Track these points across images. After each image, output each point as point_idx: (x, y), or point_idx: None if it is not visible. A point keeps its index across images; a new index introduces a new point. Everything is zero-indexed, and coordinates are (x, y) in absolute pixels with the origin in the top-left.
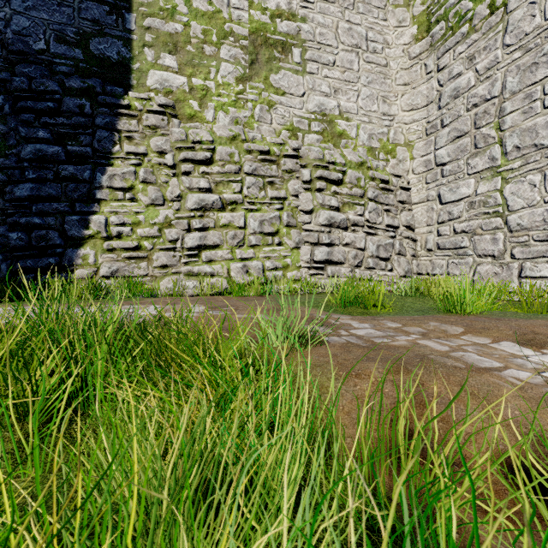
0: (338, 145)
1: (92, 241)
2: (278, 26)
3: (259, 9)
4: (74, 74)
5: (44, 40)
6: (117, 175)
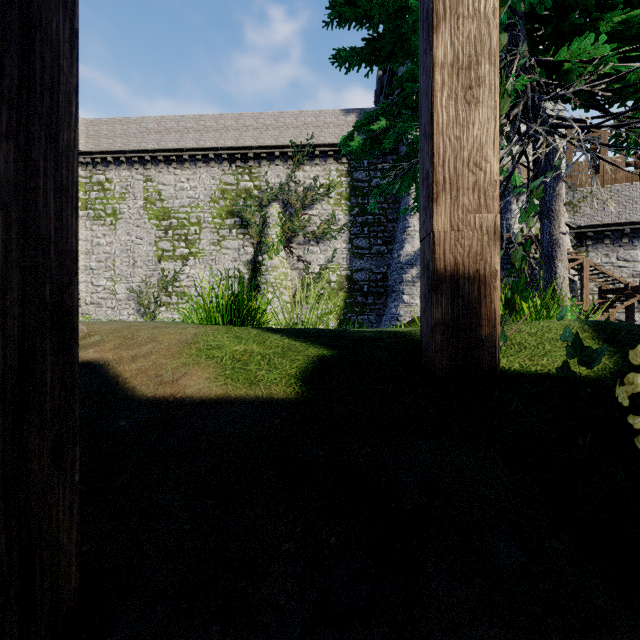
0: None
1: None
2: None
3: None
4: None
5: None
6: None
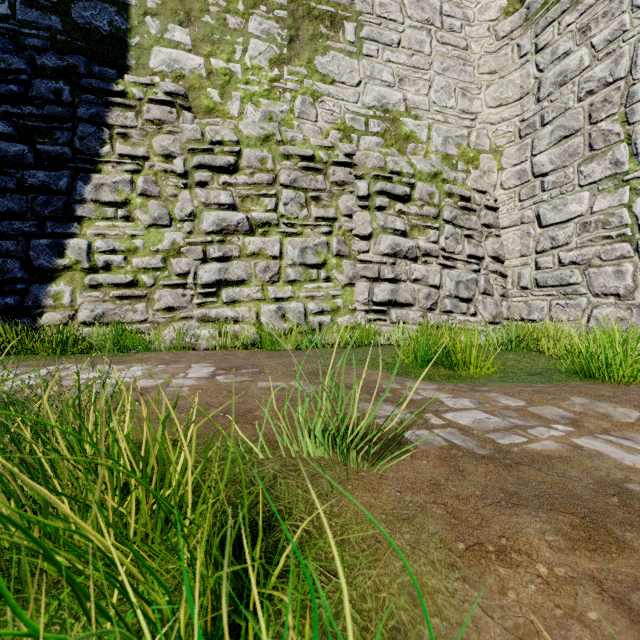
0: (404, 151)
1: (69, 274)
2: None
3: None
4: (49, 50)
5: (7, 3)
6: (106, 184)
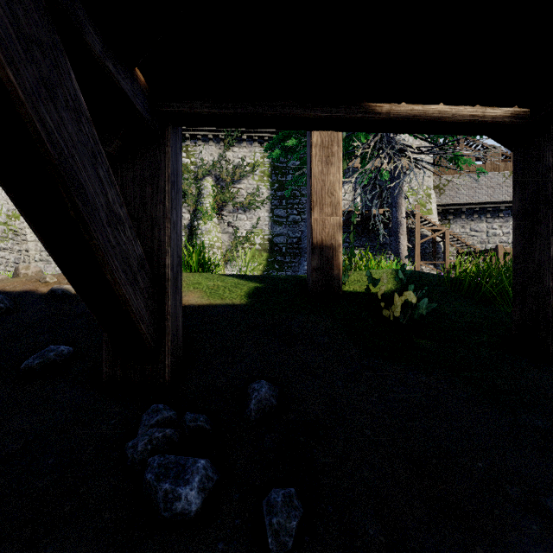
0: None
1: None
2: None
3: None
4: None
5: None
6: None
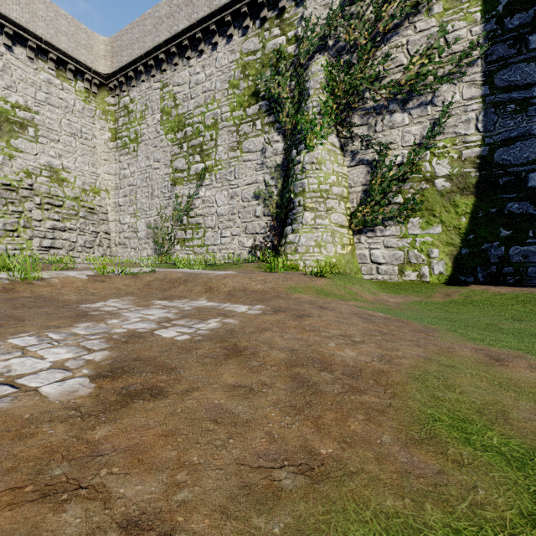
0: (62, 185)
1: None
2: (18, 113)
3: (3, 101)
4: None
5: None
6: None
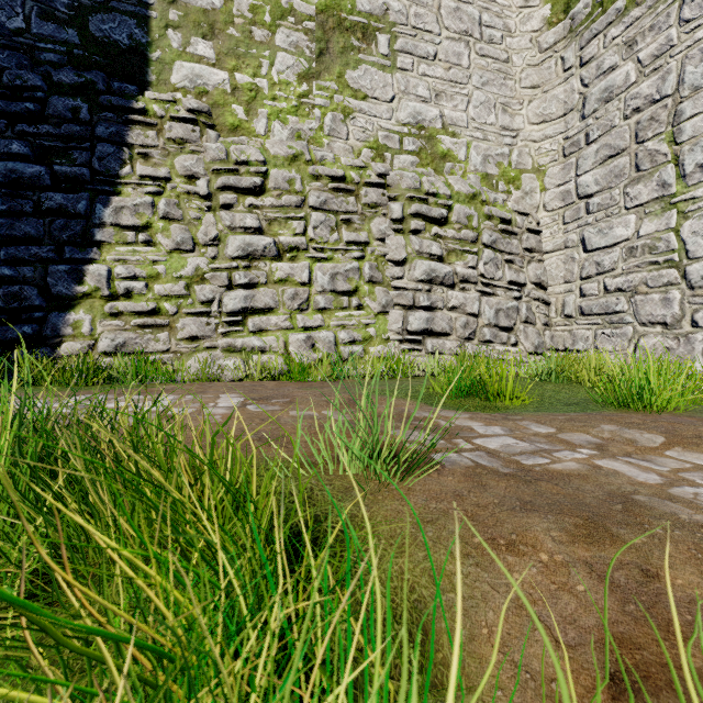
0: (441, 171)
1: (88, 302)
2: (357, 2)
3: None
4: (66, 65)
5: (22, 16)
6: (127, 207)
